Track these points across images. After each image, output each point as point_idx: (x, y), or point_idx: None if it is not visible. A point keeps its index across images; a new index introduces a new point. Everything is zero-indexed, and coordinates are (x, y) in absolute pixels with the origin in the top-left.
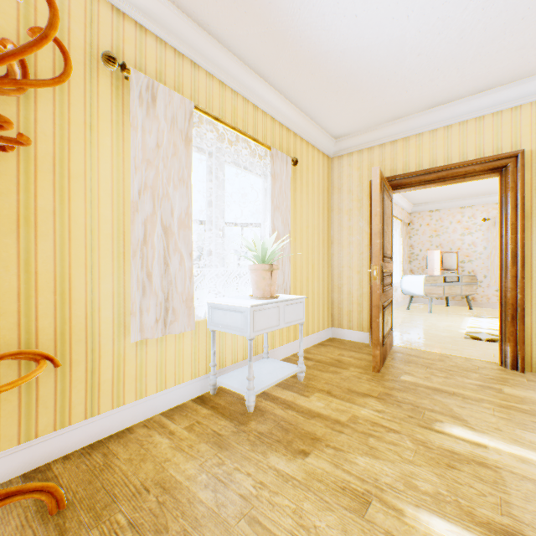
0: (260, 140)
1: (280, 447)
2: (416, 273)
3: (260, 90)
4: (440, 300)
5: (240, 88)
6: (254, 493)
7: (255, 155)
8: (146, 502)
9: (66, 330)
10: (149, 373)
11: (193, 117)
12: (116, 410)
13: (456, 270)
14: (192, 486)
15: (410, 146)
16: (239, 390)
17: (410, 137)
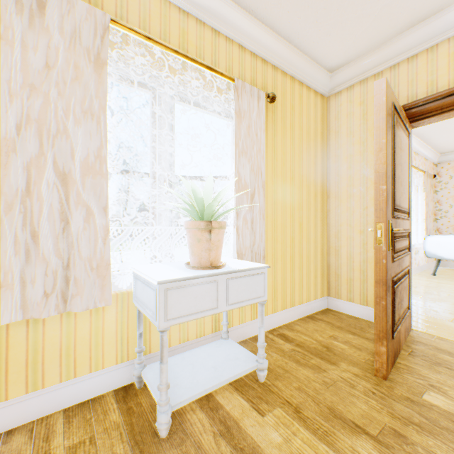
0: (217, 68)
1: None
2: (445, 232)
3: (220, 8)
4: None
5: (190, 6)
6: None
7: (215, 90)
8: None
9: None
10: (48, 359)
11: (108, 33)
12: None
13: None
14: None
15: (439, 56)
16: (155, 397)
17: (439, 45)
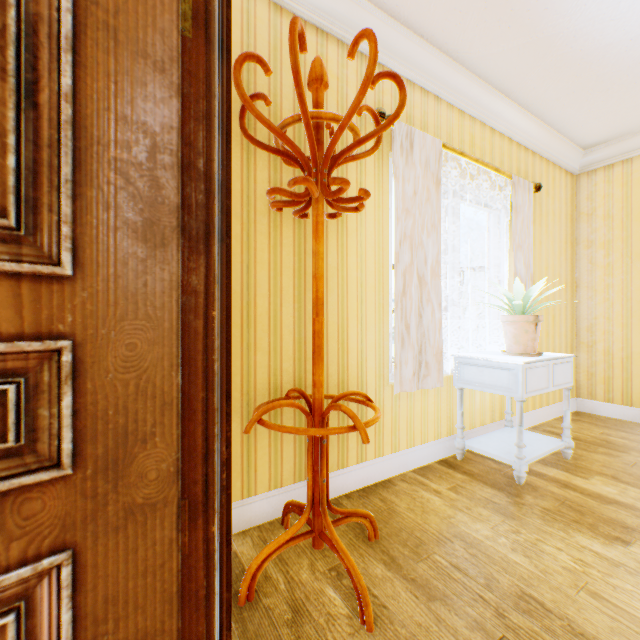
0: (500, 168)
1: (582, 528)
2: None
3: (500, 109)
4: None
5: (479, 112)
6: (578, 569)
7: (492, 187)
8: (455, 551)
9: (344, 377)
10: (401, 428)
11: (441, 157)
12: (377, 460)
13: None
14: (496, 546)
15: None
16: (500, 458)
17: None
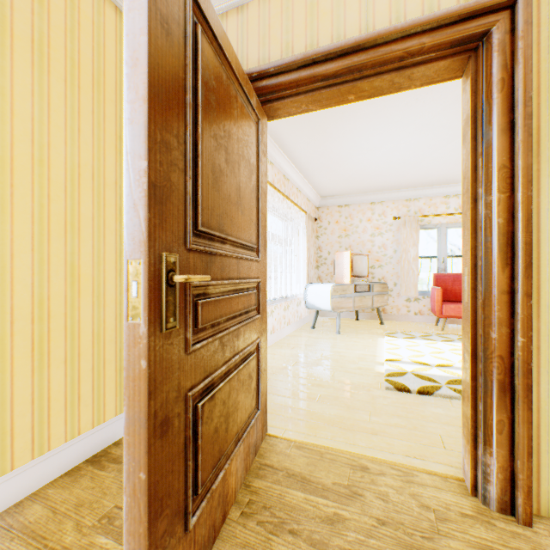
0: None
1: None
2: (325, 280)
3: None
4: (350, 312)
5: None
6: None
7: None
8: None
9: None
10: None
11: None
12: None
13: (368, 277)
14: None
15: (296, 5)
16: None
17: None
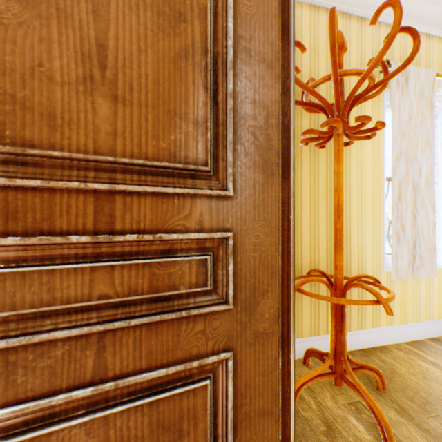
0: None
1: None
2: None
3: None
4: None
5: None
6: None
7: None
8: None
9: (347, 264)
10: (394, 307)
11: (434, 84)
12: (374, 329)
13: None
14: None
15: None
16: None
17: None
